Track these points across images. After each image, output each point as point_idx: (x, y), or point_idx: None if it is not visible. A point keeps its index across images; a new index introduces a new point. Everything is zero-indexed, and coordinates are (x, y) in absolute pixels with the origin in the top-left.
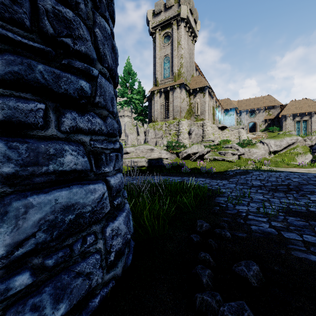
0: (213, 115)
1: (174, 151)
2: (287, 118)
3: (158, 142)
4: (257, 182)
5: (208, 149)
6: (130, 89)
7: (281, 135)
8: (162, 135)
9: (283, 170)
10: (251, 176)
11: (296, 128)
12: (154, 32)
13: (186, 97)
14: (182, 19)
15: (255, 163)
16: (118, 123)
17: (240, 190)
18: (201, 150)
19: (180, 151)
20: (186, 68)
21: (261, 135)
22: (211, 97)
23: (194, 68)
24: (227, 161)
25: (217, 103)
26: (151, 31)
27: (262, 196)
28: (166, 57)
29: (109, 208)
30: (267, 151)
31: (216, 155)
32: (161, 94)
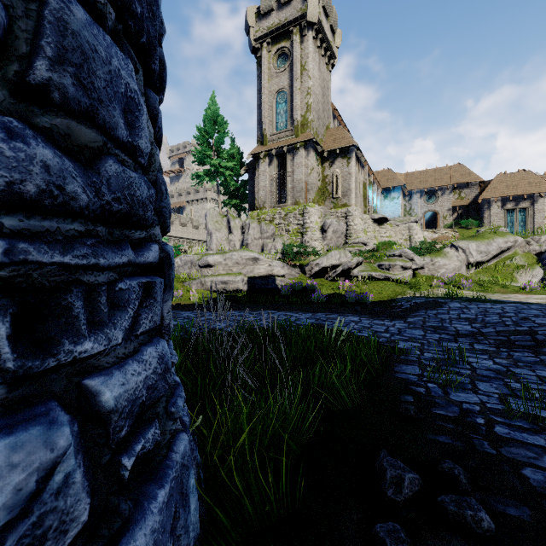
0: (363, 198)
1: (296, 263)
2: (492, 204)
3: (267, 246)
4: (464, 325)
5: (359, 258)
6: (216, 150)
7: (487, 234)
8: (274, 232)
9: (500, 298)
10: (447, 311)
11: (507, 222)
12: (259, 47)
13: (317, 164)
14: (310, 23)
15: (444, 285)
16: (158, 188)
17: (437, 345)
18: (346, 261)
19: (307, 263)
20: (317, 114)
21: (447, 233)
22: (360, 165)
23: (330, 114)
24: (394, 281)
25: (371, 178)
26: (254, 46)
27: (492, 361)
28: (280, 92)
29: (83, 521)
30: (464, 262)
31: (372, 269)
32: (272, 159)
